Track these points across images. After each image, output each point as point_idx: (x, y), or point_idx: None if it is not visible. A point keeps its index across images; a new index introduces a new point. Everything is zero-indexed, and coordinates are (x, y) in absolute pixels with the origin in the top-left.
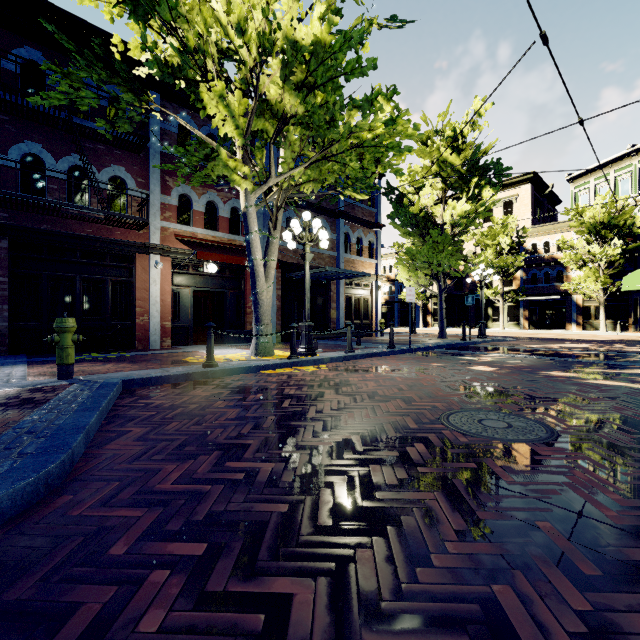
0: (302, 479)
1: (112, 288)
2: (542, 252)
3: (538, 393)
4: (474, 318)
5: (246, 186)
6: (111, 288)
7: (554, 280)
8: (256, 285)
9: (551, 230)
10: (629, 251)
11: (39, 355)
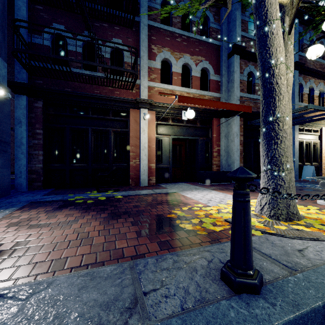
0: None
1: (113, 137)
2: None
3: None
4: None
5: None
6: (113, 137)
7: None
8: (274, 107)
9: None
10: None
11: (61, 190)
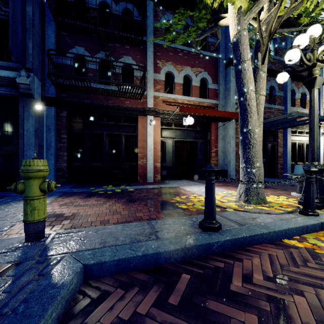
0: None
1: (124, 140)
2: None
3: None
4: None
5: (240, 4)
6: (123, 140)
7: None
8: (247, 122)
9: None
10: None
11: (82, 185)
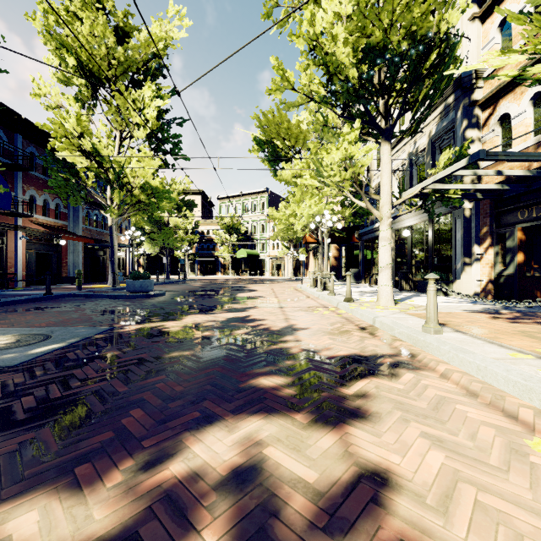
0: (189, 292)
1: None
2: (206, 234)
3: (212, 287)
4: (171, 269)
5: (114, 217)
6: None
7: (212, 250)
8: (114, 256)
9: (210, 223)
10: (239, 240)
11: None
